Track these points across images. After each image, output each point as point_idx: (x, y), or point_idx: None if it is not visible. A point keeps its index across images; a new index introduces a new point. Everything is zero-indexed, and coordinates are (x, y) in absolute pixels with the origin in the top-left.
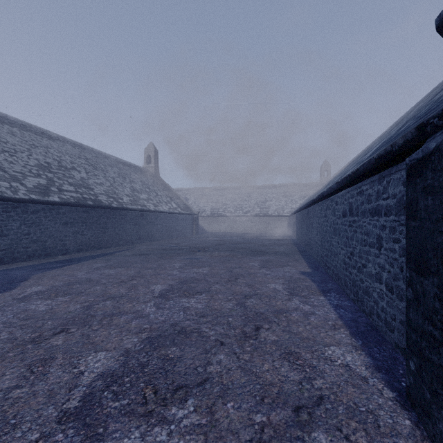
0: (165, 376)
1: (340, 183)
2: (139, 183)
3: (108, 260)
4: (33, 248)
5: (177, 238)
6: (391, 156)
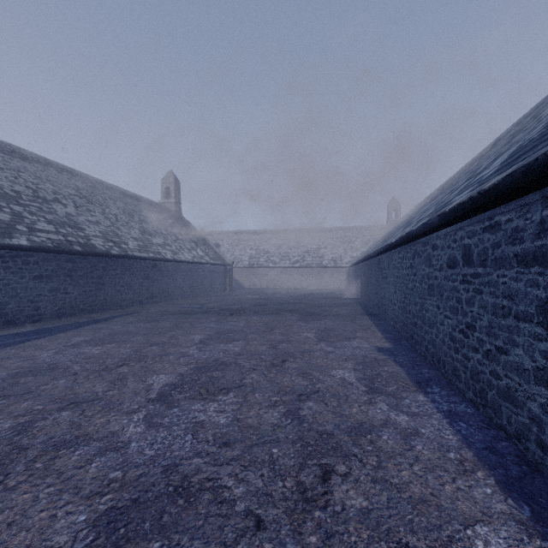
0: None
1: (447, 214)
2: (153, 223)
3: (97, 331)
4: None
5: (204, 296)
6: None
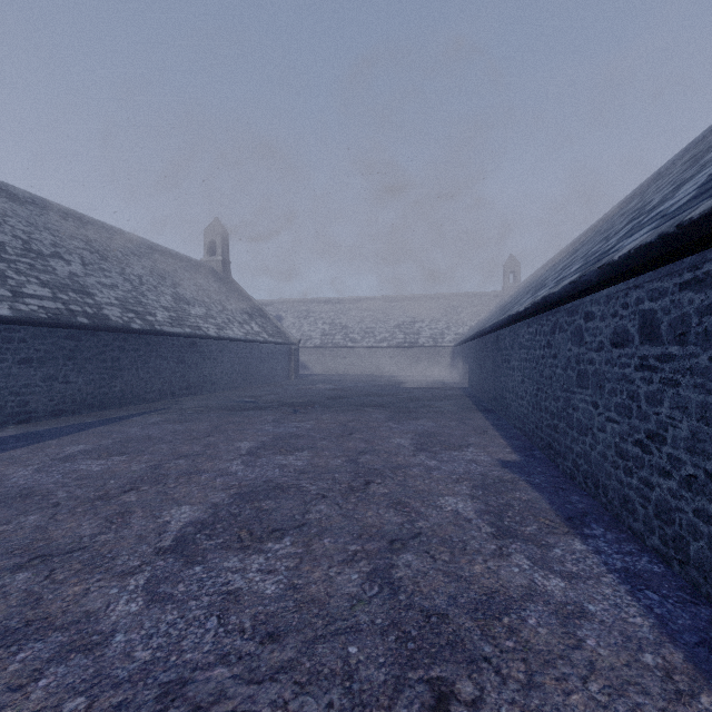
0: None
1: (616, 264)
2: (191, 288)
3: (105, 435)
4: None
5: (260, 386)
6: None
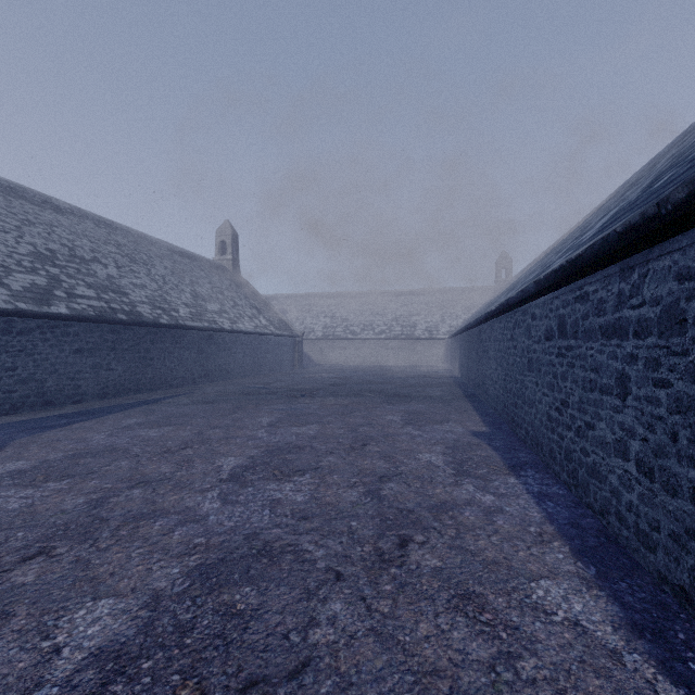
0: (224, 655)
1: (542, 281)
2: (206, 286)
3: (149, 413)
4: (22, 393)
5: (268, 374)
6: (655, 226)
